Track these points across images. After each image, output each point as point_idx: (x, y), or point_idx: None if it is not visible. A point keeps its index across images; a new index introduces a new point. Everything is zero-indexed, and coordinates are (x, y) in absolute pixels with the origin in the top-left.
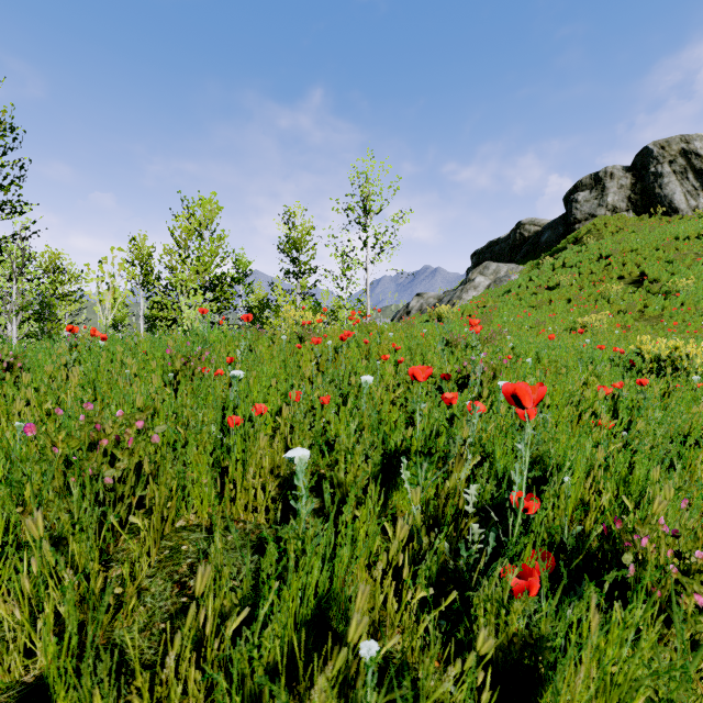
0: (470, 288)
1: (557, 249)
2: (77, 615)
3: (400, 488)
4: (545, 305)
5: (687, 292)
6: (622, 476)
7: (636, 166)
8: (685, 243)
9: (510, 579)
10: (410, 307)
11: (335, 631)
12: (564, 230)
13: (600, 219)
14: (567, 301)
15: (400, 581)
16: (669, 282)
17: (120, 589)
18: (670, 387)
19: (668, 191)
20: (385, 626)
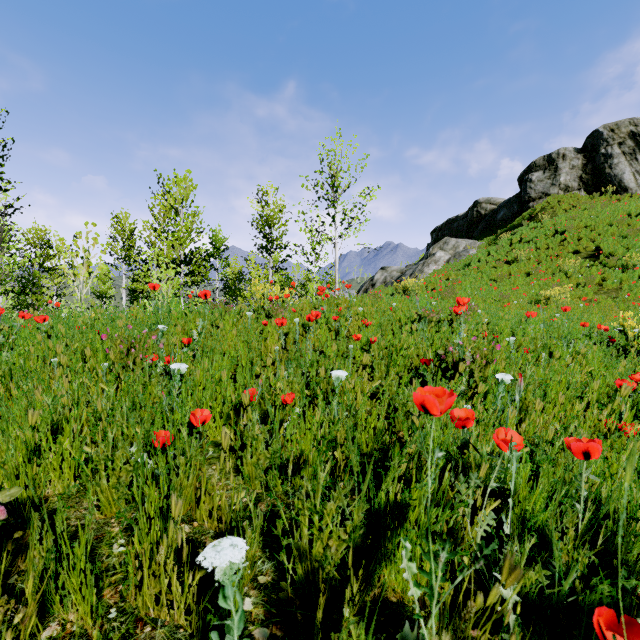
0: (431, 262)
1: (513, 226)
2: None
3: (392, 558)
4: (505, 279)
5: None
6: None
7: (587, 148)
8: (638, 219)
9: None
10: (374, 279)
11: None
12: (518, 208)
13: (553, 197)
14: (526, 274)
15: None
16: (626, 257)
17: None
18: None
19: (618, 171)
20: None
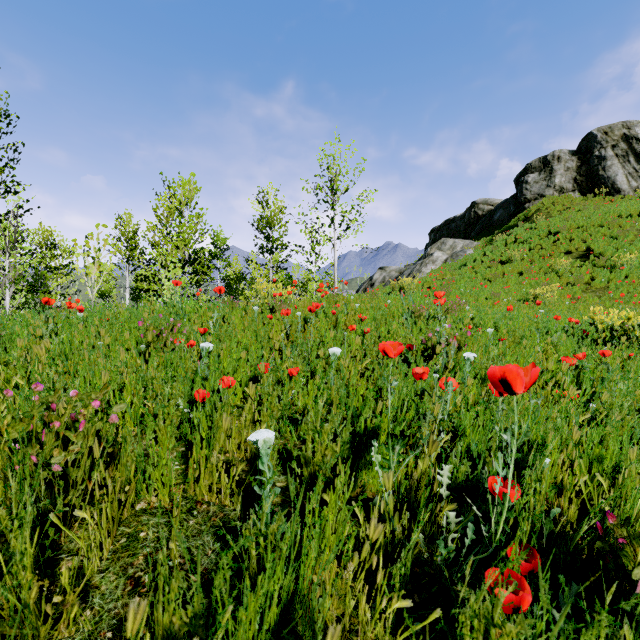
0: (429, 262)
1: (509, 227)
2: (6, 631)
3: (369, 466)
4: (499, 278)
5: (630, 266)
6: (597, 453)
7: (581, 150)
8: (628, 220)
9: (502, 596)
10: (373, 279)
11: (301, 639)
12: (515, 208)
13: (548, 198)
14: (519, 274)
15: (371, 573)
16: (614, 257)
17: (59, 597)
18: (624, 356)
19: (611, 173)
20: (355, 632)
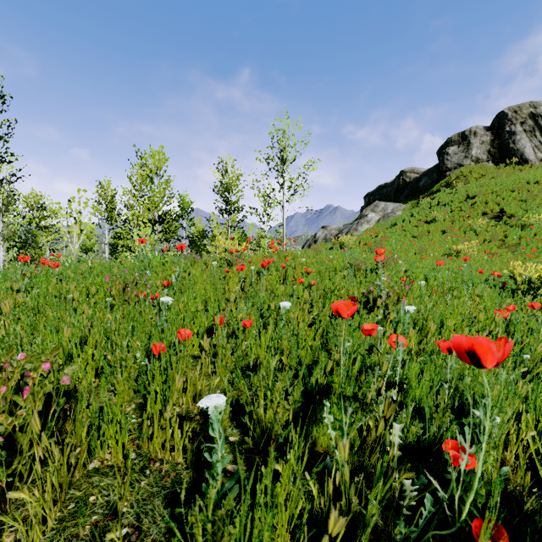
0: (364, 222)
1: (432, 192)
2: None
3: (320, 422)
4: (425, 236)
5: (538, 225)
6: None
7: (494, 126)
8: (536, 186)
9: None
10: (317, 236)
11: None
12: (437, 176)
13: (466, 167)
14: (442, 232)
15: None
16: (524, 217)
17: None
18: None
19: (520, 146)
20: None
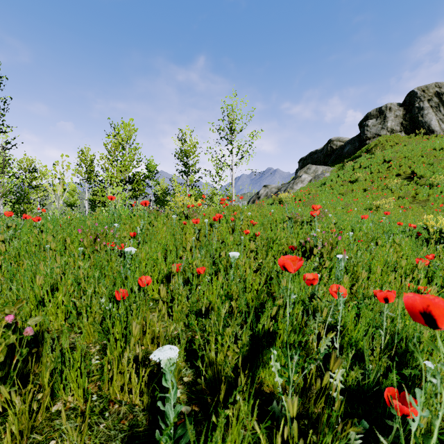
0: (299, 182)
1: (355, 157)
2: None
3: (266, 365)
4: (349, 193)
5: (443, 184)
6: None
7: (406, 103)
8: (441, 152)
9: None
10: (259, 194)
11: None
12: (359, 144)
13: (383, 137)
14: (363, 190)
15: None
16: (432, 178)
17: None
18: None
19: (427, 119)
20: None
